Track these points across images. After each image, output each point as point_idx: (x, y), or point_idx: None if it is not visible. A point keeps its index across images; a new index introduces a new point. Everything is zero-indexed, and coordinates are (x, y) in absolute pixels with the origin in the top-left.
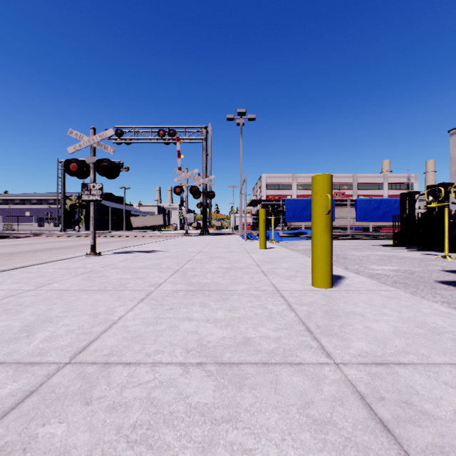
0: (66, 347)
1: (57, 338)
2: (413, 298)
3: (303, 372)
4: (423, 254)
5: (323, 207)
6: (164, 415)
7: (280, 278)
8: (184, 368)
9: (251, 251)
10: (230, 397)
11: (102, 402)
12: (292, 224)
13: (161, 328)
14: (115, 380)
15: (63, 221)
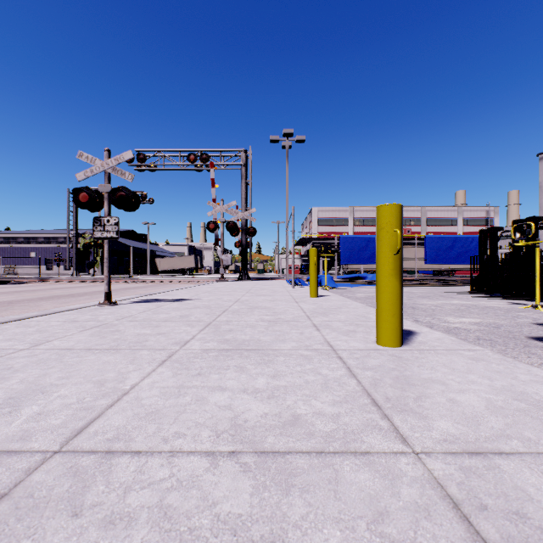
0: (58, 428)
1: (48, 415)
2: (505, 360)
3: (371, 465)
4: (509, 303)
5: (391, 246)
6: (181, 533)
7: (336, 333)
8: (211, 460)
9: (299, 300)
10: (273, 504)
11: (96, 512)
12: (348, 267)
13: (184, 402)
14: (118, 477)
15: (74, 263)
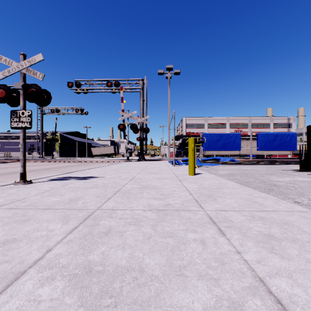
0: None
1: None
2: None
3: None
4: None
5: None
6: None
7: (253, 244)
8: None
9: (181, 178)
10: None
11: None
12: (206, 153)
13: None
14: None
15: (41, 150)
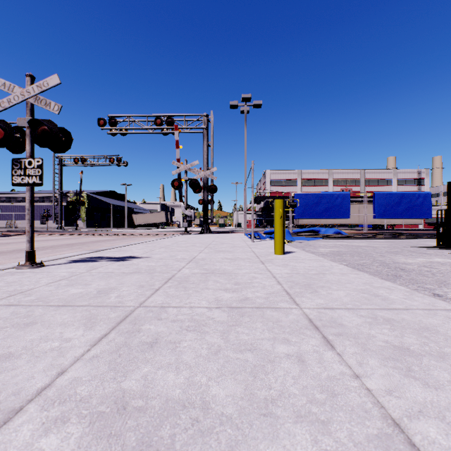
0: None
1: None
2: None
3: None
4: None
5: None
6: None
7: (379, 363)
8: None
9: (264, 259)
10: None
11: None
12: (299, 222)
13: None
14: None
15: (59, 218)
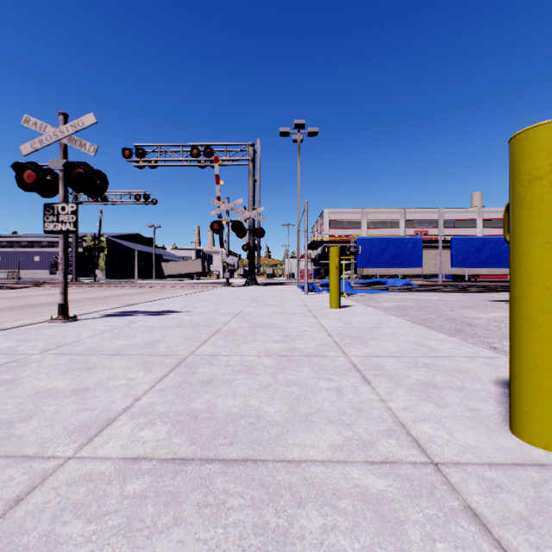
0: None
1: None
2: None
3: None
4: None
5: None
6: None
7: (405, 393)
8: None
9: (318, 313)
10: None
11: None
12: (363, 271)
13: None
14: None
15: (74, 267)
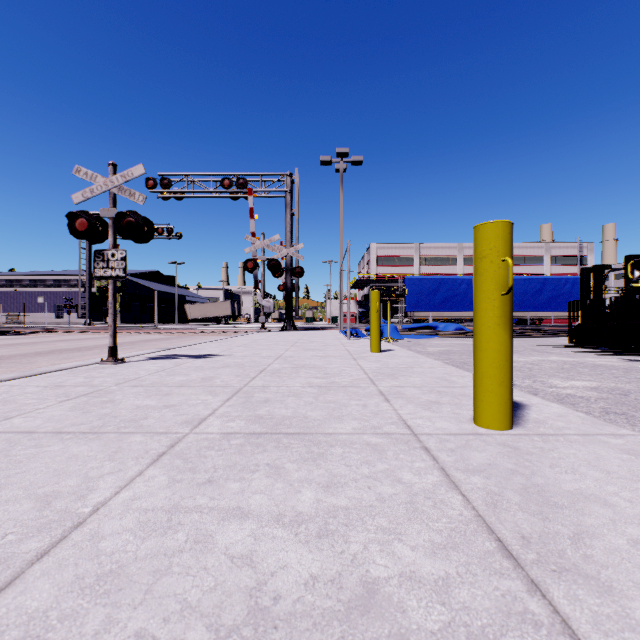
0: None
1: None
2: None
3: None
4: (623, 360)
5: (497, 282)
6: None
7: (413, 406)
8: None
9: (358, 356)
10: None
11: None
12: (414, 315)
13: (173, 545)
14: None
15: (87, 310)
